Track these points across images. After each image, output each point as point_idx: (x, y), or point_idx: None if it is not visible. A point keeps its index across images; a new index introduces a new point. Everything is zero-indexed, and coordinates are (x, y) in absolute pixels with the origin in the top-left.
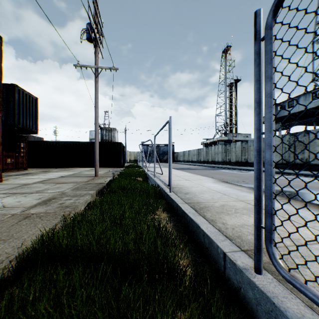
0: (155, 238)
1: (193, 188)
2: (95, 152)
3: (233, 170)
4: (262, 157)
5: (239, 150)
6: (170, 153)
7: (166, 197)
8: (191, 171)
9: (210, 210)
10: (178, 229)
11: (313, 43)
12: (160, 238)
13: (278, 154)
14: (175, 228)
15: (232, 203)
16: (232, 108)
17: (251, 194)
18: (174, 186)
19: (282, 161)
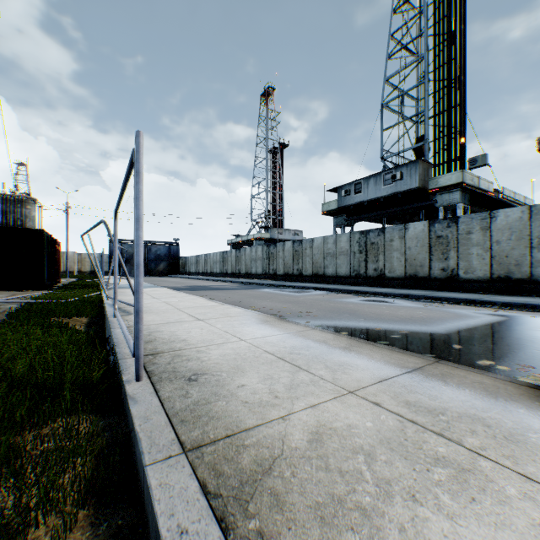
0: None
1: (212, 350)
2: None
3: (282, 288)
4: (324, 267)
5: (290, 255)
6: (138, 251)
7: (123, 397)
8: (209, 294)
9: (285, 499)
10: None
11: (383, 106)
12: None
13: (345, 262)
14: None
15: (336, 414)
16: (275, 189)
17: (353, 355)
18: (161, 347)
19: (351, 273)
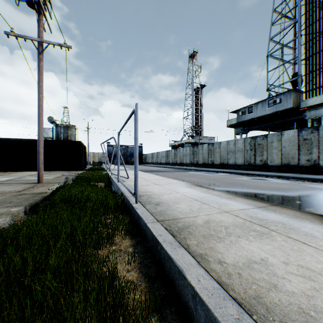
0: (99, 322)
1: (165, 196)
2: (39, 151)
3: (201, 171)
4: (227, 159)
5: (206, 152)
6: (136, 151)
7: (130, 209)
8: (160, 174)
9: (193, 233)
10: (146, 270)
11: (267, 56)
12: (110, 321)
13: (241, 156)
14: (142, 270)
15: (217, 217)
16: (198, 112)
17: (232, 200)
18: (142, 194)
19: (244, 163)
